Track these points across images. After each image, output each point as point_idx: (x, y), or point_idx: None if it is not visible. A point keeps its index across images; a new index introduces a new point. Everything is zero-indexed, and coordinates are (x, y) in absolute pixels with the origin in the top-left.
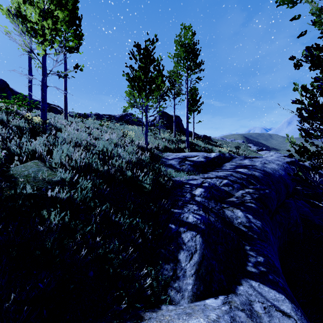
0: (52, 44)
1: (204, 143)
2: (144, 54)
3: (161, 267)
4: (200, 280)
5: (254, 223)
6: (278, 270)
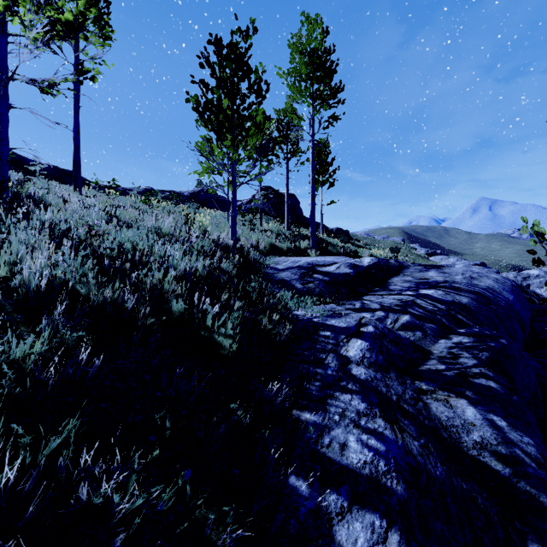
0: (11, 3)
1: (342, 241)
2: (228, 56)
3: None
4: None
5: (521, 447)
6: None
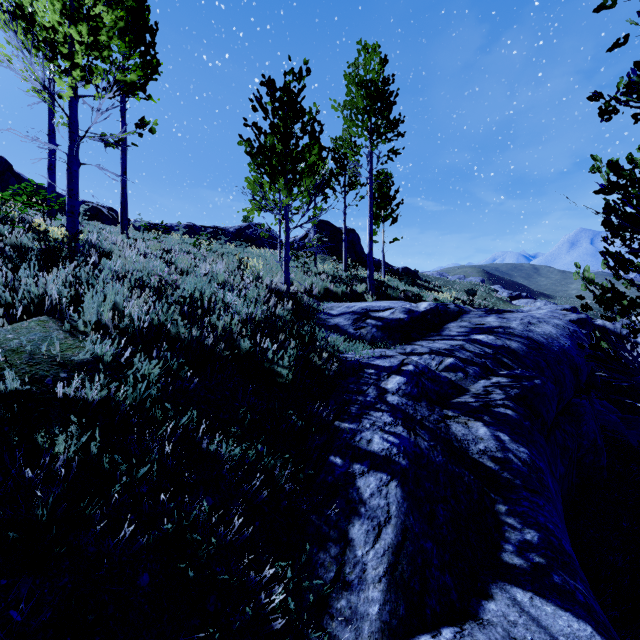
0: (88, 74)
1: (405, 283)
2: (281, 100)
3: (309, 558)
4: (398, 591)
5: (514, 453)
6: (571, 562)
